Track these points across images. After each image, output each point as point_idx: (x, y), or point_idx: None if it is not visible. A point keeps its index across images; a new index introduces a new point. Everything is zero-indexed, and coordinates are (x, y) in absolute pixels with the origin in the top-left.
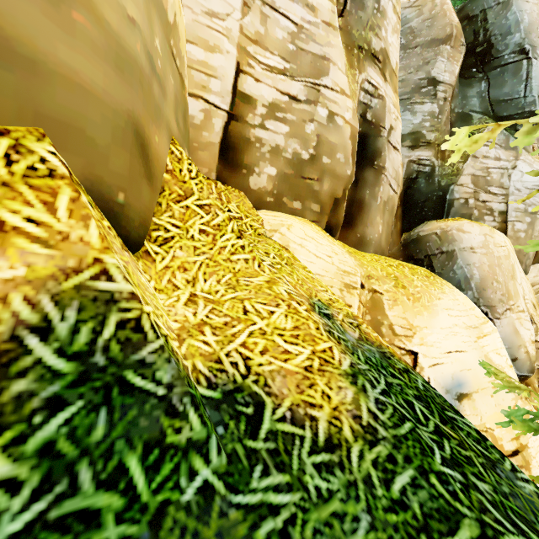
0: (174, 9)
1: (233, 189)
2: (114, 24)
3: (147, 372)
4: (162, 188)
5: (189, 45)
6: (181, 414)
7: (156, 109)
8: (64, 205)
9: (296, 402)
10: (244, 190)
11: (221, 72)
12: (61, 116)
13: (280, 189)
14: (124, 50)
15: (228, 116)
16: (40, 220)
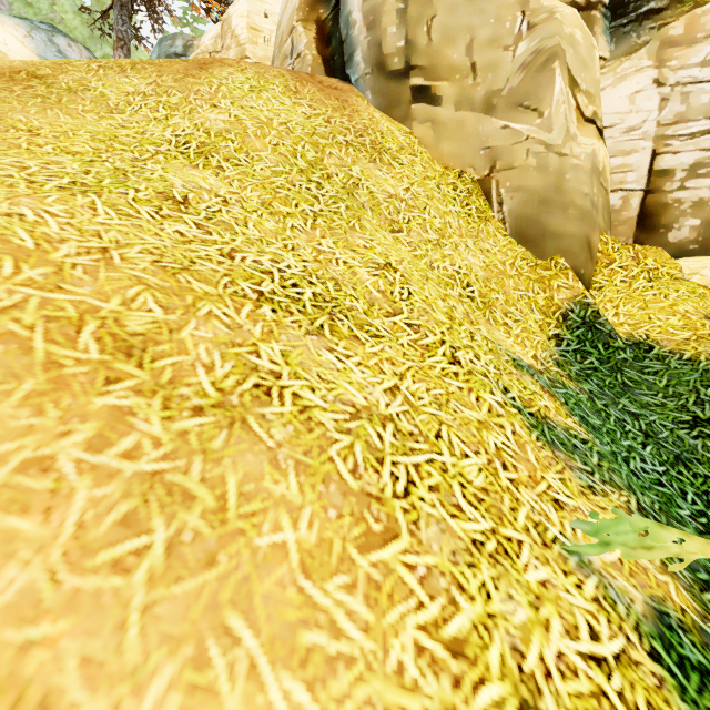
0: (603, 161)
1: (650, 247)
2: (580, 203)
3: (602, 326)
4: (596, 262)
5: (611, 160)
6: (615, 339)
7: (594, 223)
8: (570, 277)
9: (673, 348)
10: (662, 246)
11: (638, 164)
12: (565, 248)
13: (705, 235)
14: (583, 210)
15: (645, 194)
16: (565, 283)
